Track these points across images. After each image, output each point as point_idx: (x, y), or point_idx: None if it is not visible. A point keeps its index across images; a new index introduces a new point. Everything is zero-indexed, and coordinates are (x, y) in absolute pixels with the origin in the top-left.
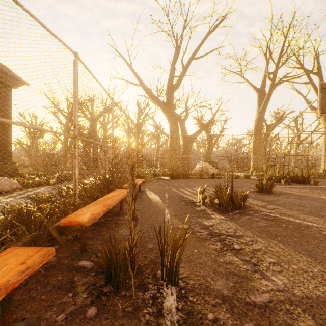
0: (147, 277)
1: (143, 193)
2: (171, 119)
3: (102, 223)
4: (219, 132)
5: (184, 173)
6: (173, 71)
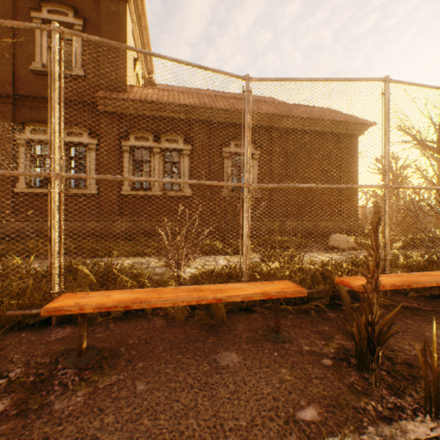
0: (416, 391)
1: None
2: None
3: (421, 311)
4: None
5: None
6: None
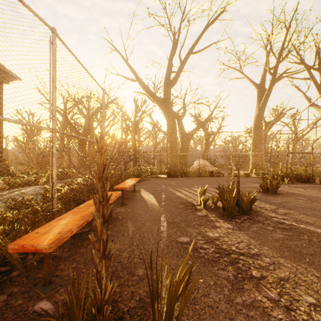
0: None
1: (138, 194)
2: (168, 115)
3: (85, 234)
4: (217, 130)
5: (182, 172)
6: (170, 66)
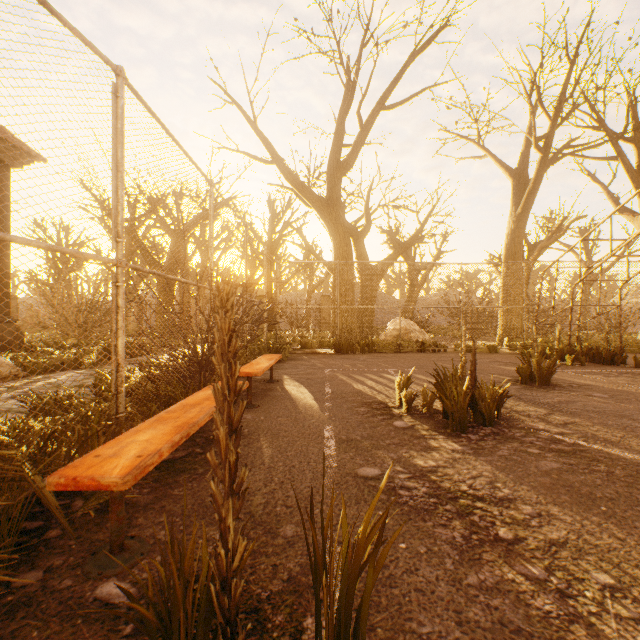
0: None
1: (278, 386)
2: (337, 231)
3: (179, 462)
4: (433, 259)
5: (364, 342)
6: (341, 133)
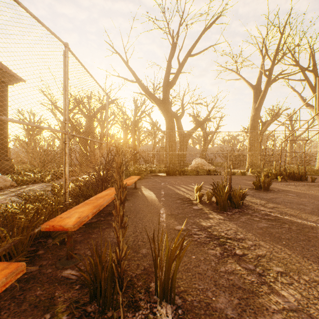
0: (139, 291)
1: (138, 191)
2: (167, 116)
3: (94, 224)
4: (215, 129)
5: (180, 170)
6: (169, 68)
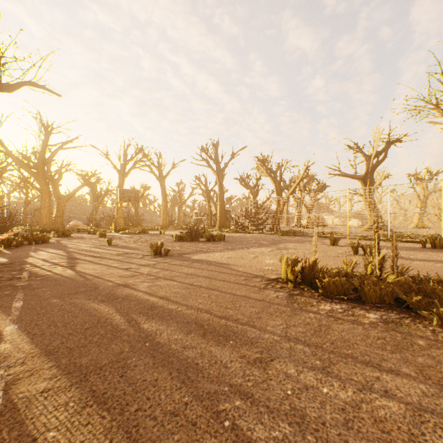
0: None
1: None
2: (43, 186)
3: None
4: (105, 192)
5: (54, 229)
6: (45, 148)
